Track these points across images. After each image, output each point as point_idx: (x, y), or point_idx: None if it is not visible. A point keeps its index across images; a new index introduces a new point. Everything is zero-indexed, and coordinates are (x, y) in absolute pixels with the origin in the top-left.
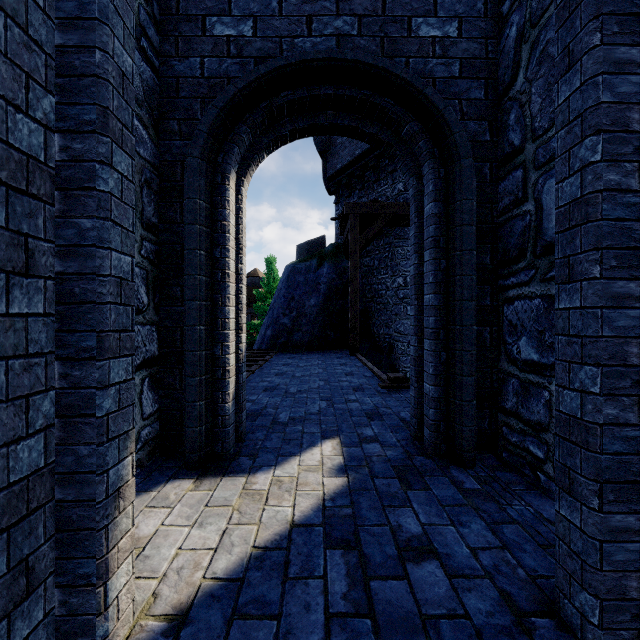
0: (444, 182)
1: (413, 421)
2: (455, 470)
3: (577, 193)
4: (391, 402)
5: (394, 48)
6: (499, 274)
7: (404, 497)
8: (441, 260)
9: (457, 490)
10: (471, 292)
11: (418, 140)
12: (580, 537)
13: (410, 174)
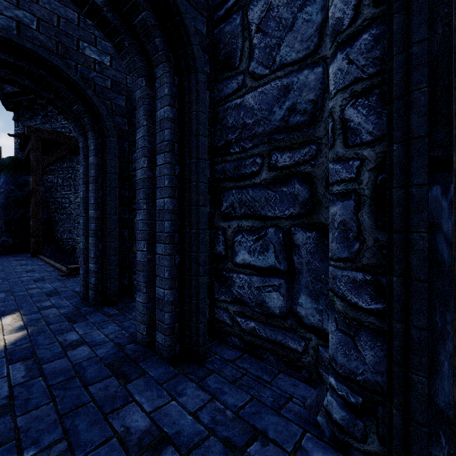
0: (101, 146)
1: (82, 289)
2: (106, 308)
3: (141, 176)
4: (69, 284)
5: (67, 53)
6: (133, 202)
7: (71, 328)
8: (99, 191)
9: (105, 316)
10: (116, 210)
11: (84, 117)
12: (141, 305)
13: (80, 134)
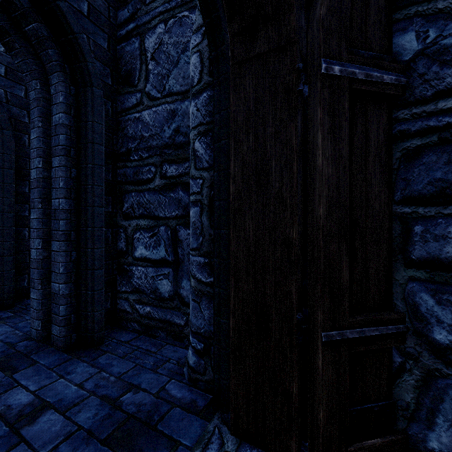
0: None
1: None
2: None
3: (35, 176)
4: None
5: None
6: None
7: None
8: None
9: None
10: (11, 208)
11: None
12: (36, 302)
13: None
